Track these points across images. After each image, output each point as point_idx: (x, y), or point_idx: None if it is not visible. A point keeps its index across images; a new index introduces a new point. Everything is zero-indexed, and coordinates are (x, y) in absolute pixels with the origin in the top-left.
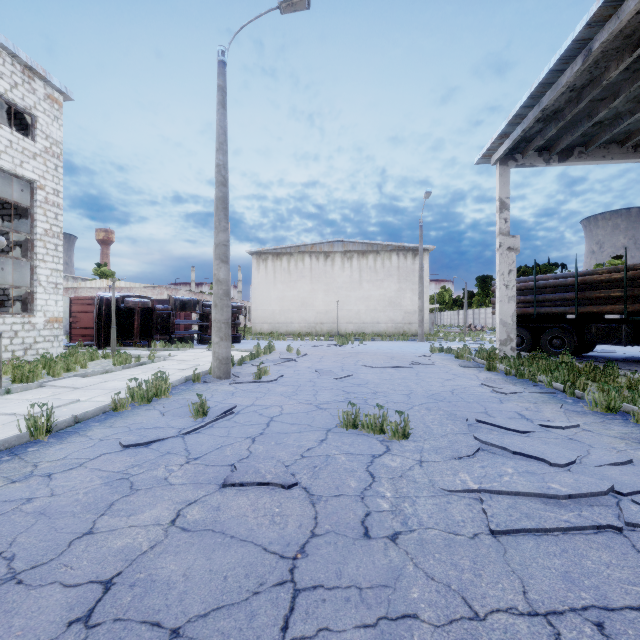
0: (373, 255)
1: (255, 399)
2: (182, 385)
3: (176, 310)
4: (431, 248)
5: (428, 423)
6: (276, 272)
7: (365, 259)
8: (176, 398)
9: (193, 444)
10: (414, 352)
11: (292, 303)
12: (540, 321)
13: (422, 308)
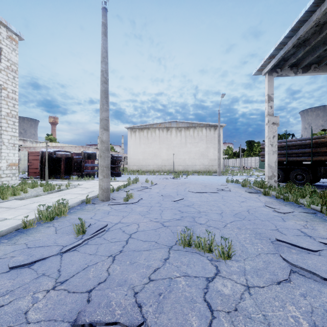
0: (192, 129)
1: (122, 217)
2: (78, 206)
3: (85, 158)
4: (224, 125)
5: (242, 242)
6: (140, 138)
7: (188, 131)
8: (71, 216)
9: (66, 264)
10: (217, 182)
11: (149, 155)
12: (289, 165)
13: (219, 157)
